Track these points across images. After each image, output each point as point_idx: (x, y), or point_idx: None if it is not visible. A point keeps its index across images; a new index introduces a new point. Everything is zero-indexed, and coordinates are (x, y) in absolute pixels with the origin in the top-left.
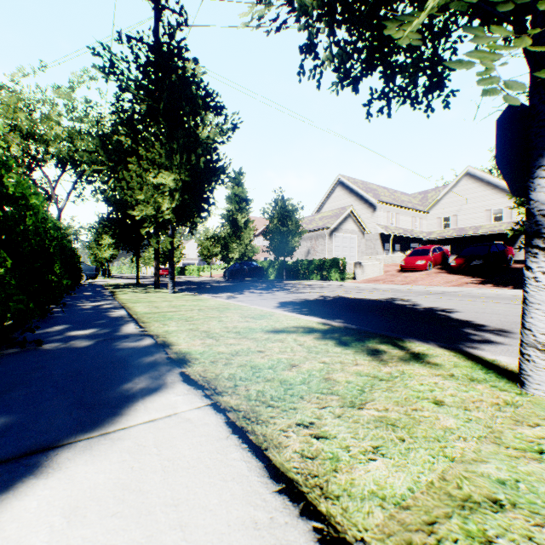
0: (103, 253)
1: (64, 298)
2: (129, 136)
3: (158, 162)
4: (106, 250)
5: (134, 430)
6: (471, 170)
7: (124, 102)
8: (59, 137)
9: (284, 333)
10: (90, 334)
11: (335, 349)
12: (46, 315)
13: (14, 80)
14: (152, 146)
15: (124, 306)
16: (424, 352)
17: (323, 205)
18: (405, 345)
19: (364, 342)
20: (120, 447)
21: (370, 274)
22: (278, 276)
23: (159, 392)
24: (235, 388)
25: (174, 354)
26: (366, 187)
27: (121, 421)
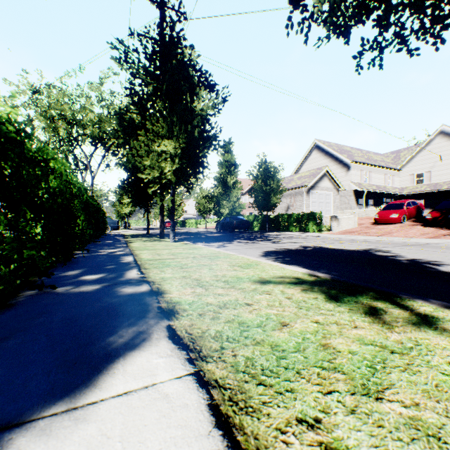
0: (123, 210)
1: (90, 245)
2: (138, 113)
3: (162, 133)
4: (126, 208)
5: (103, 407)
6: (445, 129)
7: (135, 86)
8: (92, 121)
9: (271, 284)
10: (99, 278)
11: (327, 305)
12: (71, 260)
13: (62, 81)
14: (157, 120)
15: (133, 253)
16: (432, 314)
17: (300, 167)
18: (406, 303)
19: (356, 298)
20: (81, 436)
21: (344, 226)
22: (262, 228)
23: (142, 350)
24: (221, 352)
25: (165, 303)
26: (340, 149)
27: (94, 390)
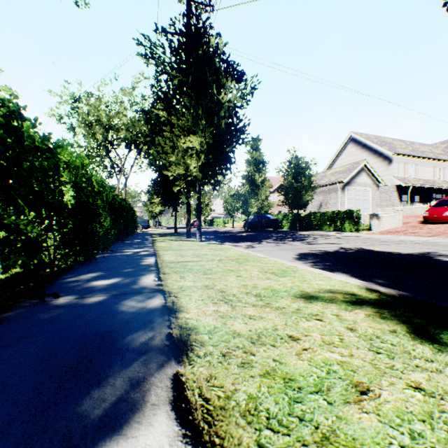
0: (154, 209)
1: (117, 244)
2: (164, 109)
3: (188, 129)
4: (156, 207)
5: None
6: None
7: (161, 81)
8: (125, 125)
9: (318, 302)
10: (110, 285)
11: (419, 348)
12: (91, 260)
13: (99, 90)
14: (182, 115)
15: (156, 254)
16: None
17: (334, 162)
18: None
19: None
20: None
21: (387, 226)
22: (292, 227)
23: (123, 436)
24: None
25: (177, 330)
26: (380, 141)
27: None
